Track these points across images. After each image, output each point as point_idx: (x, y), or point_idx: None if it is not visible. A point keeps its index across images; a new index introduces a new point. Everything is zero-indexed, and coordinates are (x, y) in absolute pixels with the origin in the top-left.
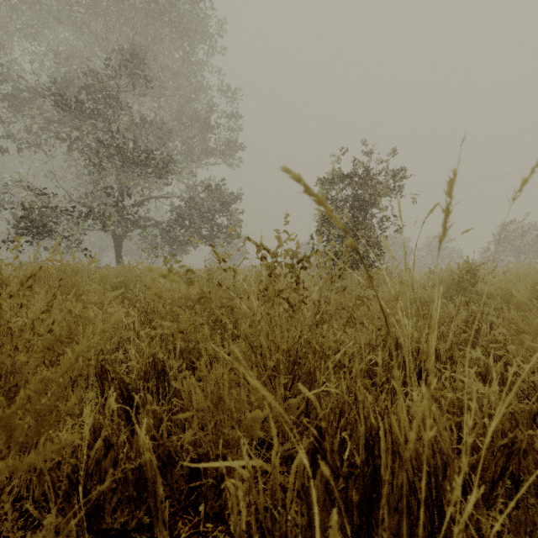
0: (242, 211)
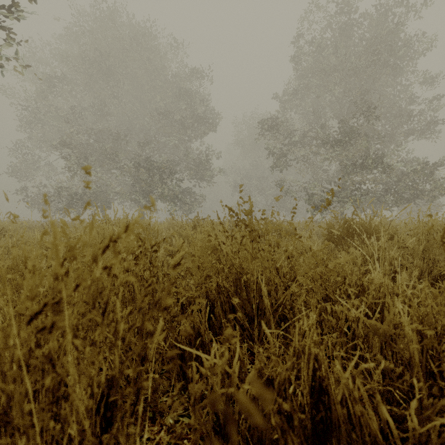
0: None
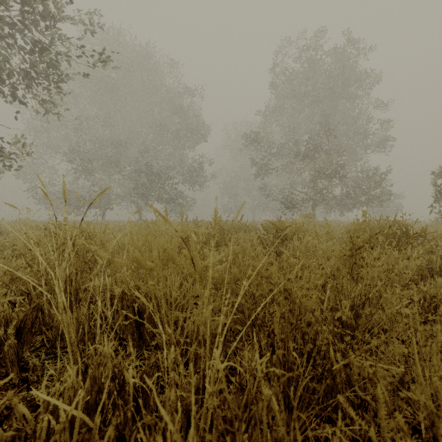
0: (391, 185)
